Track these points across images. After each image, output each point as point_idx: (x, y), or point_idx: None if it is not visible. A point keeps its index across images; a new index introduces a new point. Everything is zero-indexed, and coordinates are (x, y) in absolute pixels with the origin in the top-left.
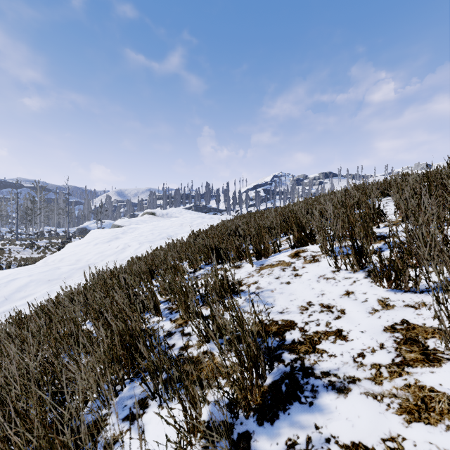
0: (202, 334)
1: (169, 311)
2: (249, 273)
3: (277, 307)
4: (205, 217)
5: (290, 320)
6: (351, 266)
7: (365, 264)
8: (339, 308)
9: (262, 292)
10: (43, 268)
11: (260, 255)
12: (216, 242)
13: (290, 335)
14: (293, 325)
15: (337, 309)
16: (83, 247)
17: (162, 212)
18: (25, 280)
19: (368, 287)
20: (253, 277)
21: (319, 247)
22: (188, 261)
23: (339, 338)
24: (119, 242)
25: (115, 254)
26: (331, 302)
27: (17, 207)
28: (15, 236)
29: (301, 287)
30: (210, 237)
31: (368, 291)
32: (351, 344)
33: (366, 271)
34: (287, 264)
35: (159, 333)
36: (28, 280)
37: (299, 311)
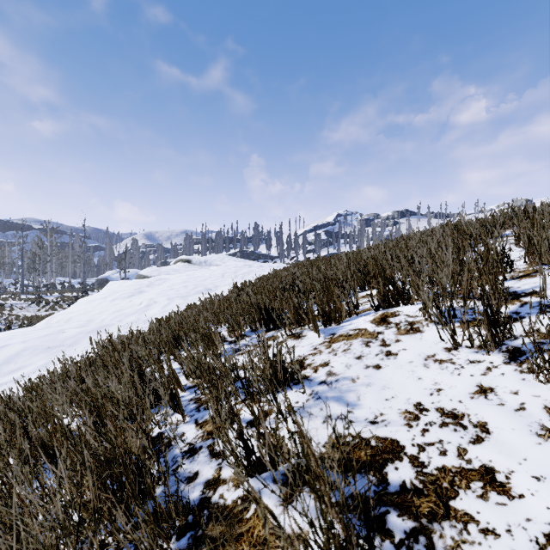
0: (242, 463)
1: (195, 406)
2: (314, 348)
3: (364, 411)
4: (253, 265)
5: (390, 438)
6: (483, 343)
7: (503, 339)
8: (474, 419)
9: (337, 382)
10: (43, 331)
11: (329, 320)
12: (266, 299)
13: (394, 471)
14: (397, 449)
15: (472, 422)
16: (97, 303)
17: (199, 259)
18: (18, 347)
19: (517, 380)
20: (321, 354)
21: (420, 310)
22: (228, 326)
23: (493, 489)
24: (143, 298)
25: (137, 313)
26: (457, 407)
27: (22, 253)
28: (20, 289)
29: (399, 376)
30: (258, 293)
31: (521, 389)
32: (522, 506)
33: (505, 351)
34: (372, 335)
35: (176, 447)
36: (21, 347)
37: (403, 420)
